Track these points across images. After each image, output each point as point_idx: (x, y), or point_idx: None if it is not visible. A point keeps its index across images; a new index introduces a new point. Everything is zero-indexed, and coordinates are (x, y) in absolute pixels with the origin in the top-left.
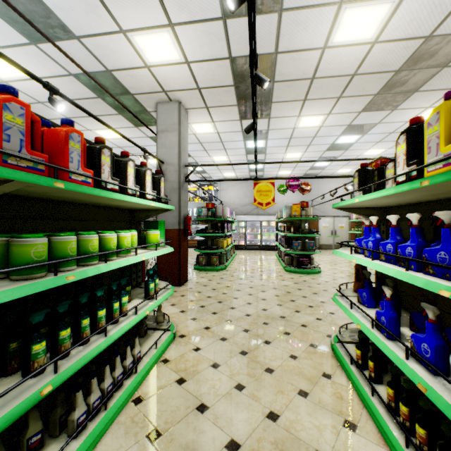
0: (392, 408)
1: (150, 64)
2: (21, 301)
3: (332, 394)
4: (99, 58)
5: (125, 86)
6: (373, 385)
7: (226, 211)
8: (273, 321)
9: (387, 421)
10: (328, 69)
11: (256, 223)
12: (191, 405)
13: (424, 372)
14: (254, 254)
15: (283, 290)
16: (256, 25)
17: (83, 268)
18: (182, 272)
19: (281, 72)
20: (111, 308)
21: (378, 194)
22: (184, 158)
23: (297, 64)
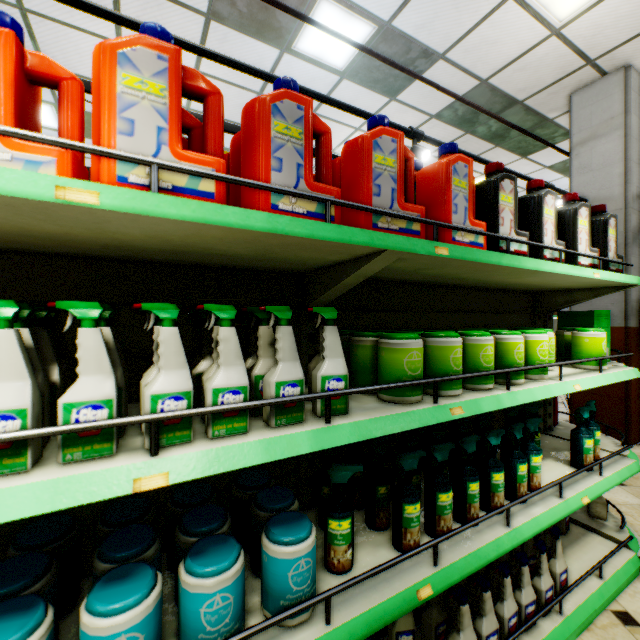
0: None
1: (561, 23)
2: None
3: None
4: (469, 70)
5: (509, 93)
6: None
7: None
8: None
9: None
10: None
11: None
12: None
13: None
14: None
15: None
16: None
17: (472, 395)
18: (632, 416)
19: None
20: (512, 471)
21: None
22: (637, 180)
23: None
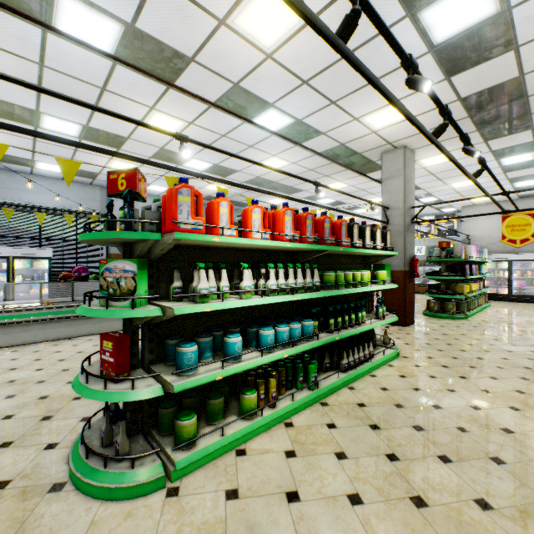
0: None
1: (376, 130)
2: (319, 303)
3: None
4: (336, 140)
5: (354, 149)
6: None
7: (469, 249)
8: (510, 368)
9: None
10: None
11: (529, 263)
12: (409, 386)
13: None
14: (523, 307)
15: None
16: (487, 68)
17: (347, 289)
18: (407, 313)
19: None
20: (357, 316)
21: None
22: (409, 200)
23: None
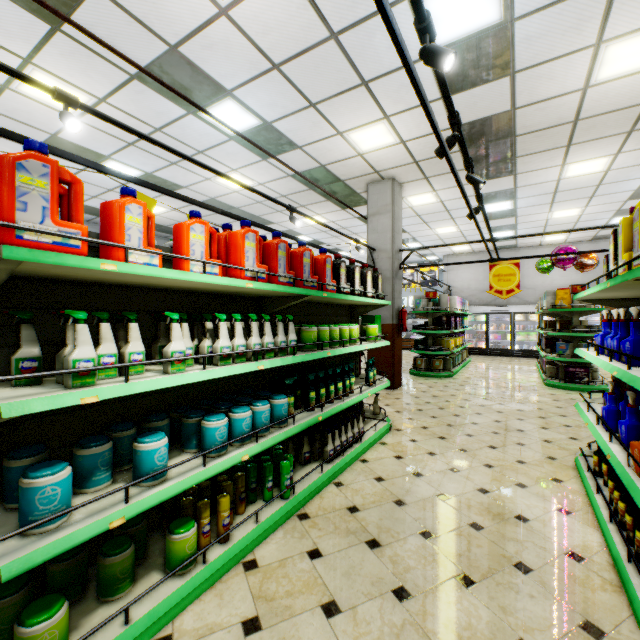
0: (611, 500)
1: (363, 152)
2: (295, 369)
3: (556, 492)
4: (315, 158)
5: (336, 175)
6: (597, 482)
7: (454, 300)
8: (505, 432)
9: (601, 507)
10: (598, 106)
11: (504, 316)
12: (408, 471)
13: (618, 448)
14: (500, 361)
15: (532, 406)
16: (483, 93)
17: (332, 349)
18: (395, 374)
19: (524, 125)
20: (344, 384)
21: (593, 290)
22: (398, 242)
23: (547, 112)
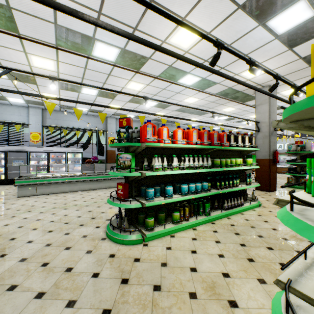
0: None
1: (249, 78)
2: (212, 175)
3: None
4: (225, 85)
5: (237, 90)
6: None
7: None
8: None
9: None
10: None
11: None
12: (261, 220)
13: None
14: None
15: None
16: None
17: (226, 168)
18: (271, 184)
19: None
20: (233, 182)
21: None
22: (273, 117)
23: None
